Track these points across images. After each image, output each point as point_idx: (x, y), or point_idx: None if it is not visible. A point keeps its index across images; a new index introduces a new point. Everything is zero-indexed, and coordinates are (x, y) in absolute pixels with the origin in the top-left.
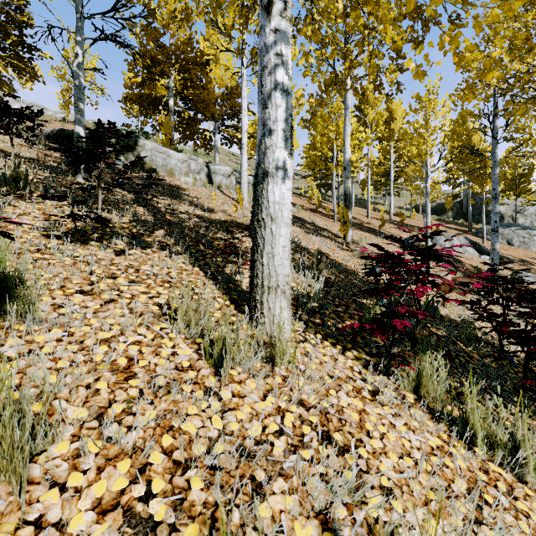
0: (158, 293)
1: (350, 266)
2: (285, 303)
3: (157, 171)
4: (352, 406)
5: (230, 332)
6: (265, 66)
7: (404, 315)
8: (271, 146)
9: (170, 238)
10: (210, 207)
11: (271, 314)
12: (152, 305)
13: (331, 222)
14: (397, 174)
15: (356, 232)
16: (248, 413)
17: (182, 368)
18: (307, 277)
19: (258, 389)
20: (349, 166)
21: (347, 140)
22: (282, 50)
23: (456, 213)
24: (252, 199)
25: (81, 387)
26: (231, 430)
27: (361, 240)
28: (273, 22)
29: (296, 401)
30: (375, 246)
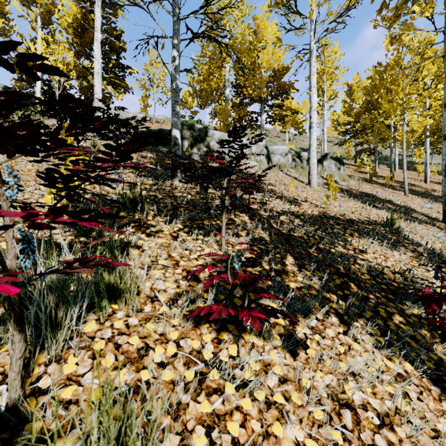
0: None
1: None
2: None
3: (225, 158)
4: None
5: None
6: None
7: None
8: None
9: (318, 280)
10: (290, 196)
11: None
12: None
13: (400, 195)
14: None
15: (439, 207)
16: None
17: None
18: None
19: None
20: None
21: None
22: None
23: None
24: None
25: None
26: None
27: None
28: None
29: None
30: None
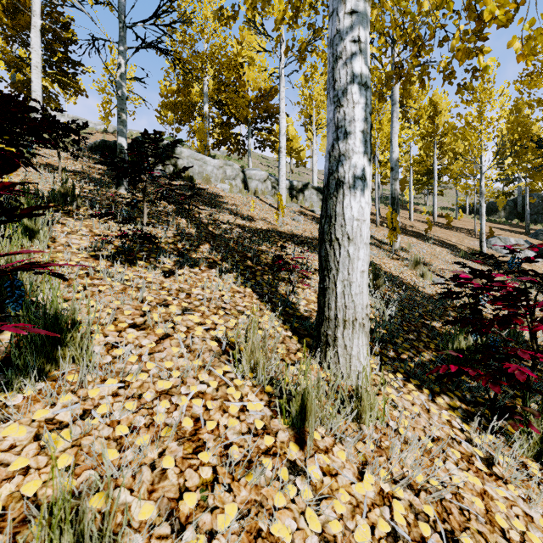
0: (214, 323)
1: (406, 279)
2: (363, 340)
3: (193, 178)
4: (468, 486)
5: (310, 383)
6: (339, 57)
7: (515, 357)
8: (347, 152)
9: (217, 254)
10: (249, 215)
11: (348, 353)
12: (210, 340)
13: (372, 226)
14: (440, 172)
15: (401, 237)
16: (346, 502)
17: (255, 430)
18: (376, 301)
19: (350, 462)
20: (397, 166)
21: (394, 138)
22: (360, 36)
23: (509, 213)
24: (321, 215)
25: (145, 466)
26: (333, 533)
27: (409, 247)
28: (349, 3)
29: (404, 484)
30: (473, 269)
